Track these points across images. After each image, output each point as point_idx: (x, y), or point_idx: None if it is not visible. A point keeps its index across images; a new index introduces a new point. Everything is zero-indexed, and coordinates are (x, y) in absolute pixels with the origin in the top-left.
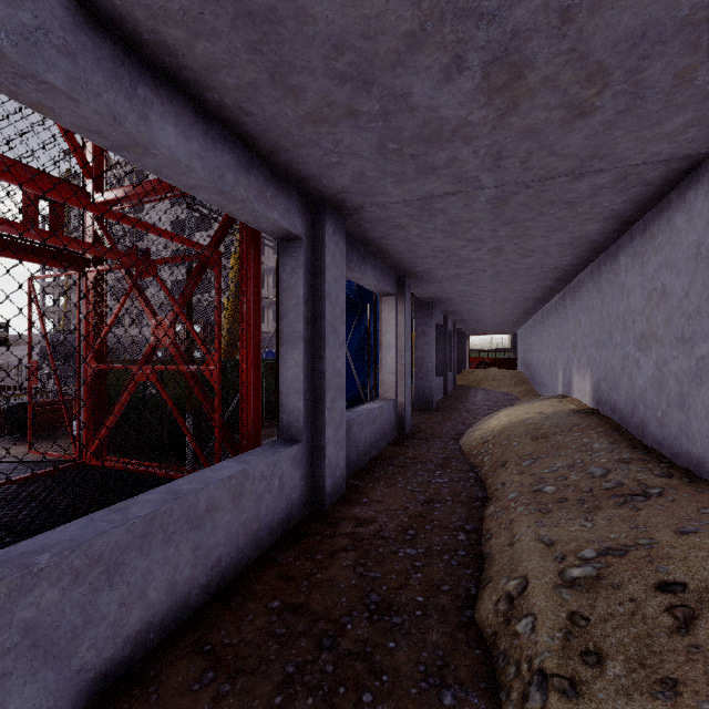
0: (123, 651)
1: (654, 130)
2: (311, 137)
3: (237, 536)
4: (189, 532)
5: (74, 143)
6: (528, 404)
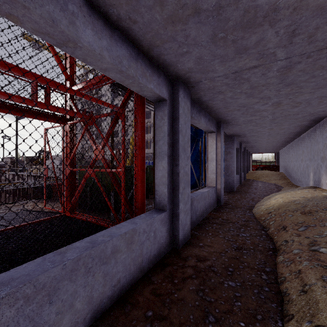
0: None
1: None
2: (171, 35)
3: (129, 266)
4: (101, 266)
5: (61, 64)
6: (293, 191)
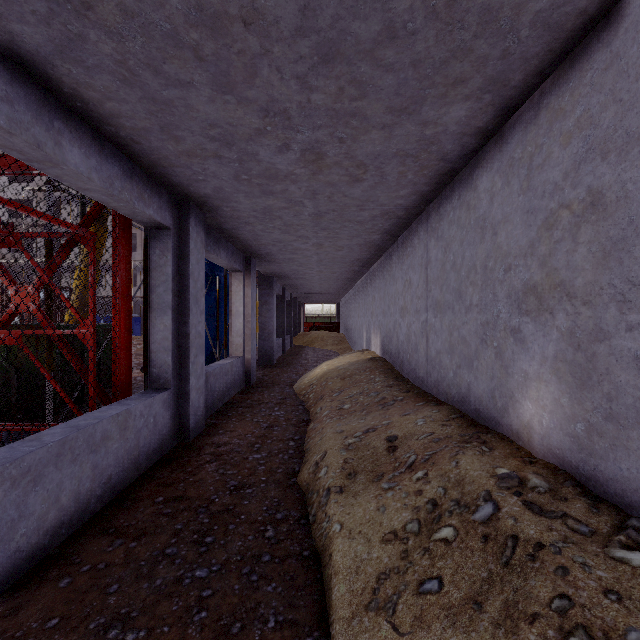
0: (44, 541)
1: (395, 193)
2: (185, 163)
3: (123, 460)
4: (89, 455)
5: None
6: (342, 357)
